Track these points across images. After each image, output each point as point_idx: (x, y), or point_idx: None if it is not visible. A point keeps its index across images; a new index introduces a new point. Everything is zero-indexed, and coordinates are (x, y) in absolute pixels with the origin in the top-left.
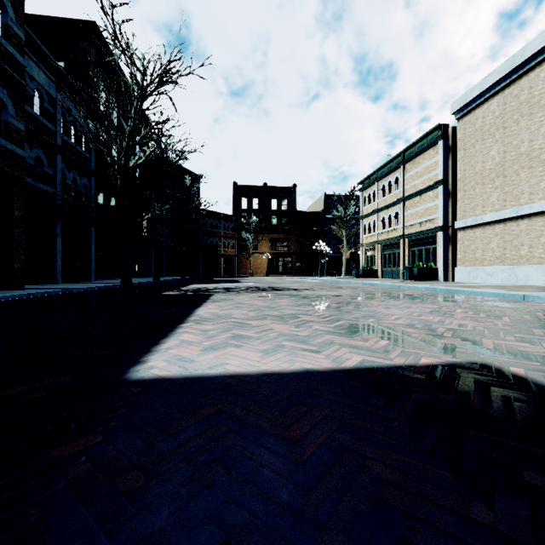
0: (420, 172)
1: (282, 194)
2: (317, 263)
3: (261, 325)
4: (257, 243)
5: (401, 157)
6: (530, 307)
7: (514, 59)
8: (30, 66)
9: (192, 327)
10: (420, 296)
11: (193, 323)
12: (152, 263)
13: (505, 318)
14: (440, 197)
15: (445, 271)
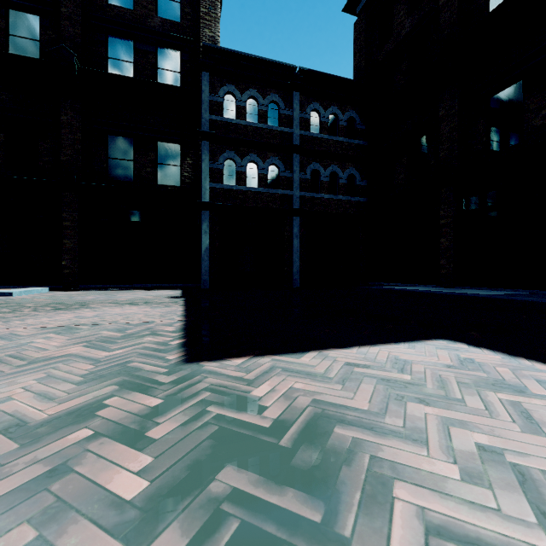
0: None
1: None
2: None
3: None
4: None
5: None
6: None
7: None
8: None
9: None
10: None
11: None
12: None
13: None
14: None
15: None
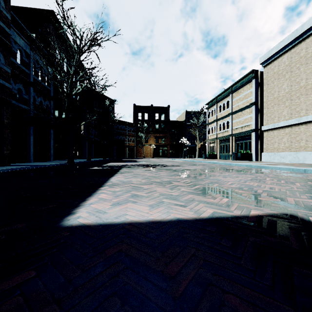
0: (241, 98)
1: (161, 111)
2: (181, 150)
3: (149, 188)
4: (147, 139)
5: (230, 89)
6: (310, 177)
7: (297, 31)
8: (14, 35)
9: (107, 189)
10: (243, 170)
11: (108, 186)
12: (86, 150)
13: (297, 183)
14: (253, 112)
15: (256, 155)
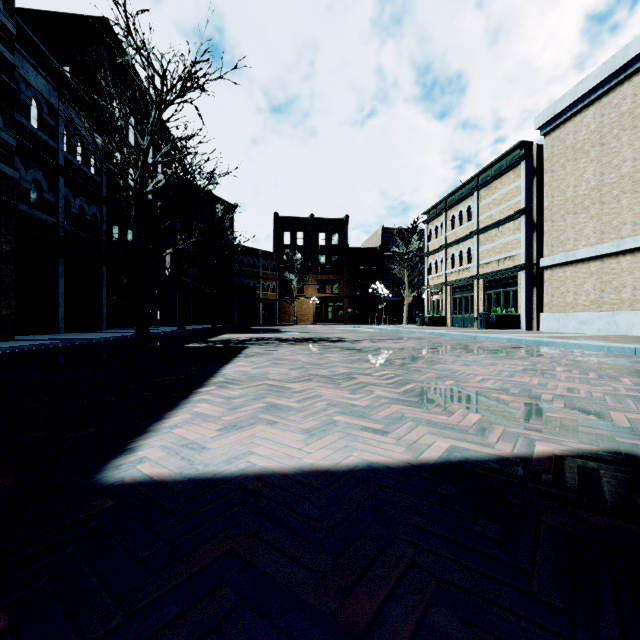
0: (497, 199)
1: (332, 227)
2: (373, 309)
3: (304, 390)
4: (302, 286)
5: (474, 182)
6: None
7: (614, 60)
8: (25, 69)
9: (213, 392)
10: (503, 350)
11: (216, 386)
12: (176, 309)
13: (624, 379)
14: (522, 229)
15: (529, 318)
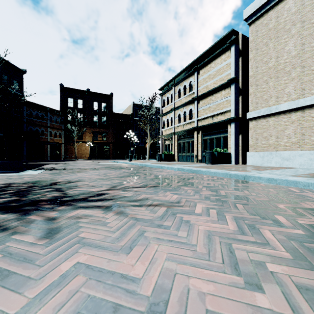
0: (212, 74)
1: (102, 99)
2: (128, 150)
3: None
4: (82, 134)
5: (195, 65)
6: None
7: None
8: None
9: None
10: None
11: None
12: None
13: None
14: (233, 92)
15: (236, 155)
